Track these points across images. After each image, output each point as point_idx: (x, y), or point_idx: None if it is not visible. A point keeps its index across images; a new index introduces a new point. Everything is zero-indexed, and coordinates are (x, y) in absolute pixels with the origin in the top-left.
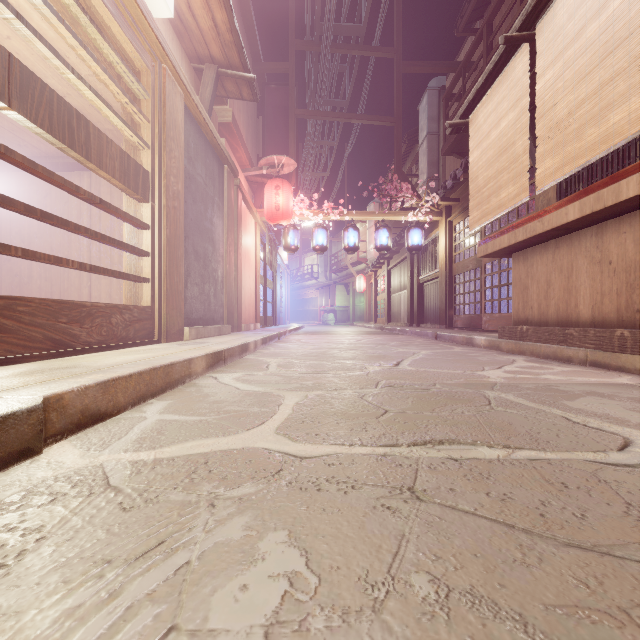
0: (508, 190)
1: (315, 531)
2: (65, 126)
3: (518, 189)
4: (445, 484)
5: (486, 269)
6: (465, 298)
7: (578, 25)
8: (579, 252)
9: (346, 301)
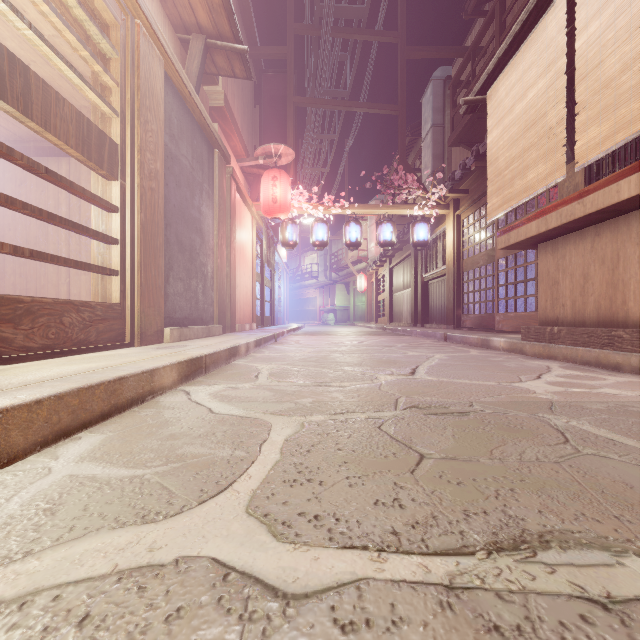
0: (537, 170)
1: None
2: None
3: (551, 167)
4: None
5: (499, 265)
6: (475, 296)
7: None
8: (628, 239)
9: (346, 301)
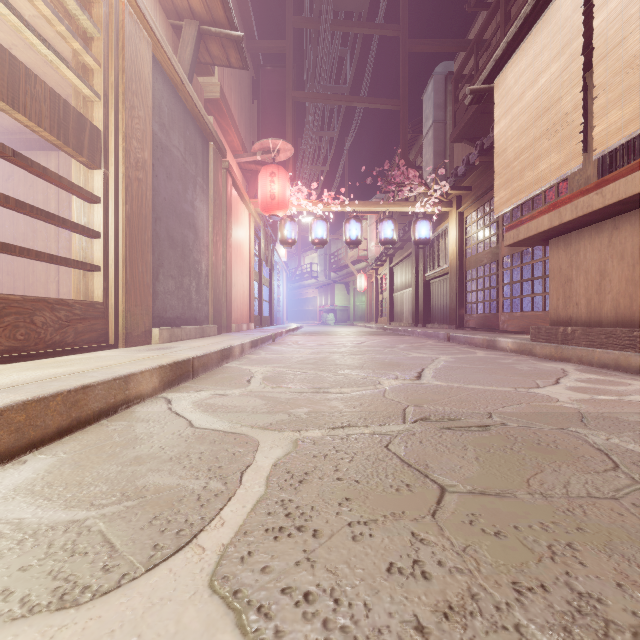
0: (550, 159)
1: None
2: None
3: (565, 156)
4: None
5: (504, 263)
6: (478, 296)
7: None
8: None
9: (346, 300)
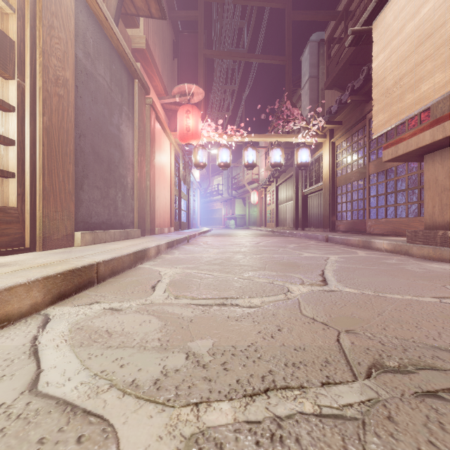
0: (434, 79)
1: None
2: None
3: None
4: None
5: (371, 179)
6: (347, 206)
7: None
8: None
9: (243, 211)
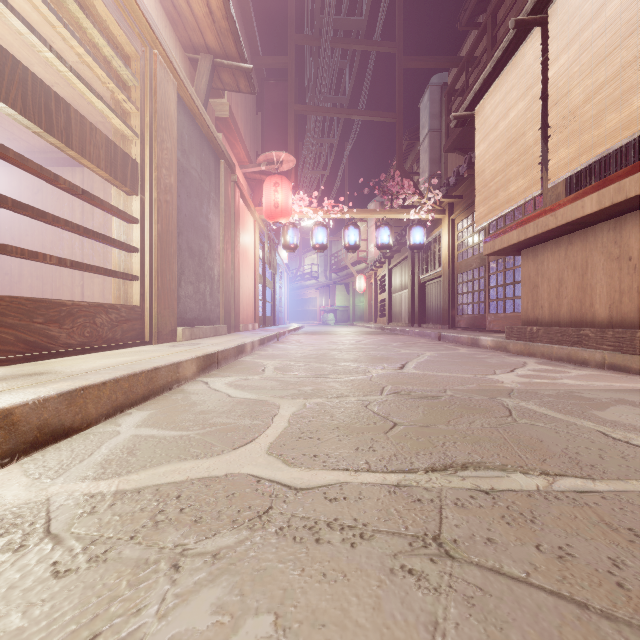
0: (517, 183)
1: (312, 615)
2: (41, 108)
3: (529, 182)
4: (480, 531)
5: (490, 268)
6: (468, 298)
7: (596, 4)
8: (595, 248)
9: (346, 301)
